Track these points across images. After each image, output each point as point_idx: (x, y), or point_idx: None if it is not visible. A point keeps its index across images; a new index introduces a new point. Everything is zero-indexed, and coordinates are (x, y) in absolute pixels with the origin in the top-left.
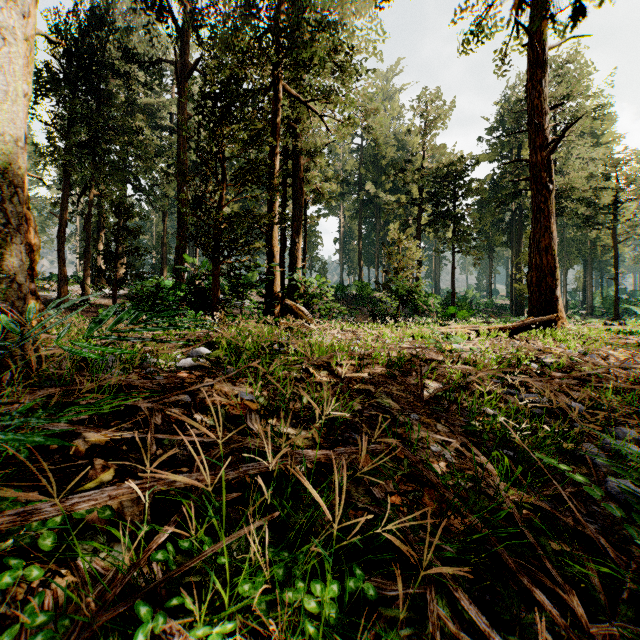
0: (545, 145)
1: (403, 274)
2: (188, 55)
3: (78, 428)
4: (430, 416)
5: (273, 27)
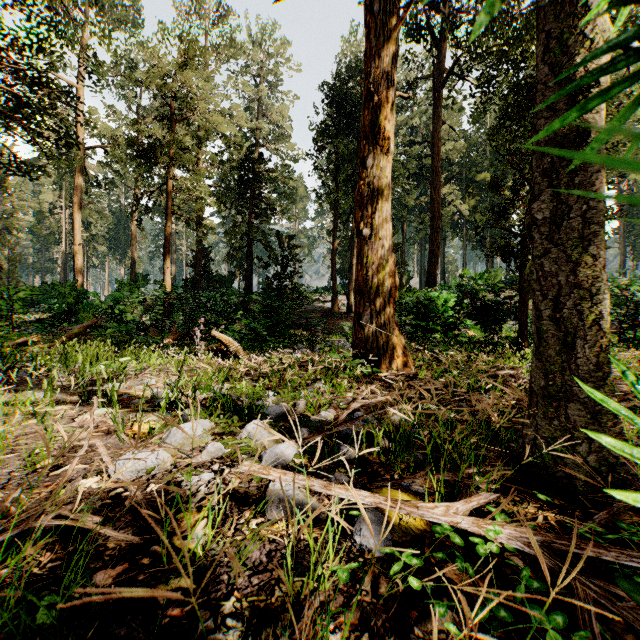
0: None
1: None
2: (439, 62)
3: None
4: None
5: None
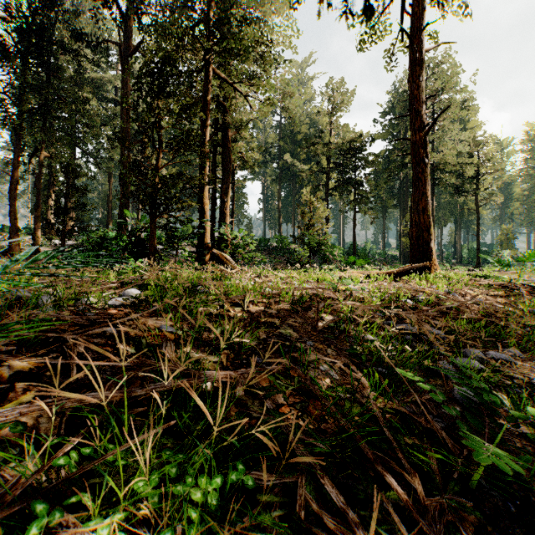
0: (422, 127)
1: (313, 229)
2: (131, 38)
3: (1, 356)
4: (323, 343)
5: (204, 18)
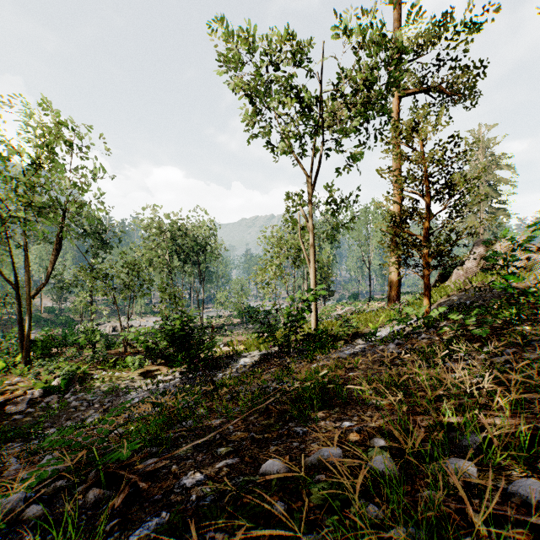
0: None
1: None
2: None
3: None
4: None
5: None
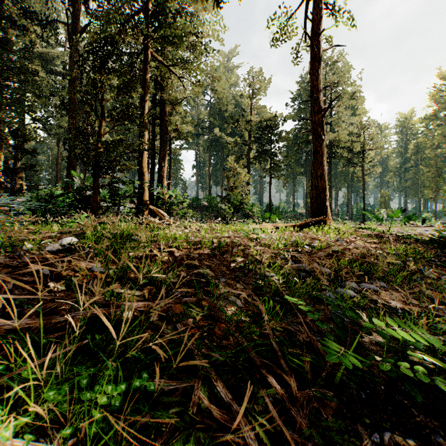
0: (320, 111)
1: (237, 191)
2: (77, 19)
3: None
4: (234, 279)
5: (143, 8)
